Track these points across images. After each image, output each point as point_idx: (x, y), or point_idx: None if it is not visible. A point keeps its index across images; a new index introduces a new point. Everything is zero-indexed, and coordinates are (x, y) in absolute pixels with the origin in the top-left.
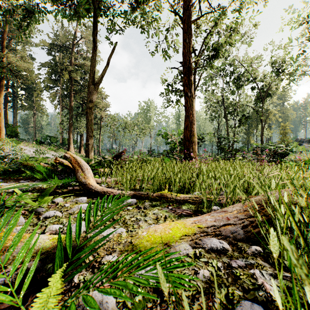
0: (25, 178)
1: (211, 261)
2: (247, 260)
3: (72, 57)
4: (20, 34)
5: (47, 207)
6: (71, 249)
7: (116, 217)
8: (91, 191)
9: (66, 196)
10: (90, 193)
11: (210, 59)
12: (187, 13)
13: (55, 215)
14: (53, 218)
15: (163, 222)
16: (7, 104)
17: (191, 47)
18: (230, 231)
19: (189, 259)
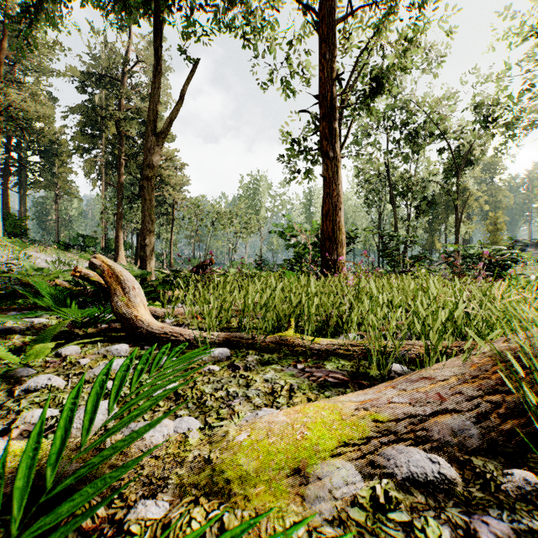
0: (25, 307)
1: (423, 523)
2: (516, 517)
3: (122, 95)
4: (18, 39)
5: (42, 366)
6: (24, 501)
7: (184, 389)
8: (142, 332)
9: (89, 343)
10: (140, 335)
11: (367, 95)
12: (327, 5)
13: (49, 386)
14: (42, 392)
15: (288, 402)
16: (8, 180)
17: (334, 68)
18: (445, 426)
19: (358, 513)
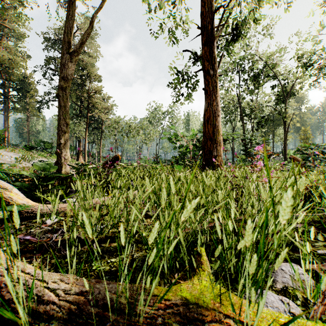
0: None
1: None
2: None
3: None
4: None
5: None
6: None
7: None
8: None
9: None
10: None
11: (230, 43)
12: None
13: None
14: None
15: None
16: None
17: (213, 5)
18: None
19: None
